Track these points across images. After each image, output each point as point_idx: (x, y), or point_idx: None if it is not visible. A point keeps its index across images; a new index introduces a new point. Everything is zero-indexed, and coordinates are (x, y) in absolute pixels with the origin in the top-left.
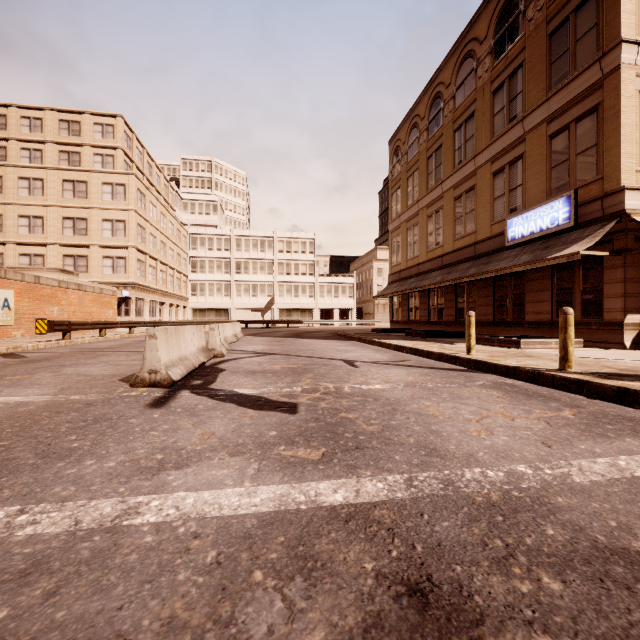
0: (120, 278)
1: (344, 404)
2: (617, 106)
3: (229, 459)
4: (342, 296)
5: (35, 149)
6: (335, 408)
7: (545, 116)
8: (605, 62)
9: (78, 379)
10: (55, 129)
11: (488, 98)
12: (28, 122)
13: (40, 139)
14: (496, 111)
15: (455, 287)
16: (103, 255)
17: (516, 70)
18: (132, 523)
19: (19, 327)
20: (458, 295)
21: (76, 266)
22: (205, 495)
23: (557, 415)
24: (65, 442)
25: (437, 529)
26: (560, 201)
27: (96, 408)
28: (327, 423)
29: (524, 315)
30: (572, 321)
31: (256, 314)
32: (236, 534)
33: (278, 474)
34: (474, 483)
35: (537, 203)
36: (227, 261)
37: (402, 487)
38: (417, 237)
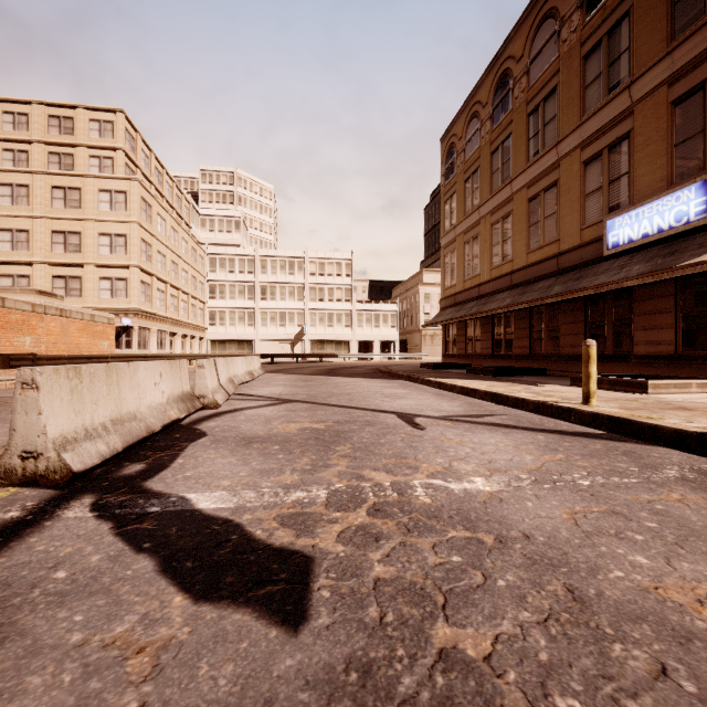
0: (120, 303)
1: (431, 564)
2: None
3: None
4: (383, 326)
5: (20, 150)
6: (412, 588)
7: (665, 76)
8: None
9: None
10: (43, 126)
11: (577, 65)
12: (11, 118)
13: (25, 138)
14: (589, 81)
15: (529, 312)
16: (100, 276)
17: (619, 22)
18: None
19: None
20: (533, 322)
21: (68, 289)
22: None
23: None
24: None
25: None
26: (691, 189)
27: None
28: None
29: (631, 346)
30: None
31: (284, 347)
32: None
33: None
34: None
35: (652, 195)
36: (251, 285)
37: None
38: (478, 251)
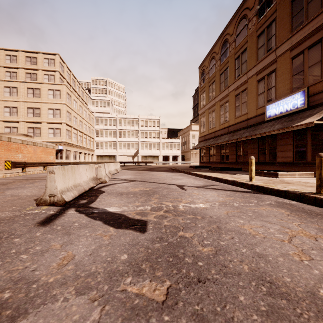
0: (57, 139)
1: (181, 222)
2: None
3: (73, 301)
4: (174, 149)
5: (13, 72)
6: (174, 226)
7: (289, 47)
8: None
9: (8, 199)
10: (23, 61)
11: (255, 40)
12: (9, 57)
13: (16, 66)
14: (259, 46)
15: (235, 143)
16: (48, 127)
17: (271, 23)
18: None
19: None
20: (237, 148)
21: (34, 133)
22: None
23: None
24: None
25: None
26: (298, 94)
27: None
28: (169, 244)
29: (276, 158)
30: None
31: (129, 158)
32: None
33: None
34: None
35: (284, 96)
36: (114, 131)
37: None
38: (214, 117)
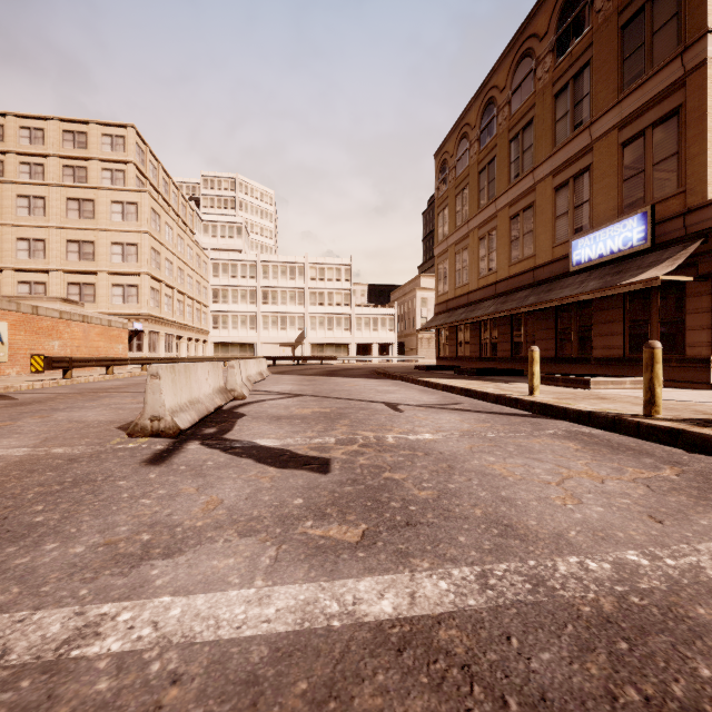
0: (131, 309)
1: (388, 460)
2: (702, 107)
3: (238, 541)
4: (382, 329)
5: (36, 163)
6: (377, 465)
7: (616, 121)
8: (688, 57)
9: (68, 426)
10: (58, 141)
11: (549, 102)
12: (28, 133)
13: (41, 152)
14: (558, 117)
15: (511, 318)
16: (112, 283)
17: (582, 69)
18: (84, 654)
19: (14, 364)
20: (514, 328)
21: (82, 295)
22: (198, 602)
23: (657, 475)
24: (27, 515)
25: (535, 666)
26: (634, 219)
27: (80, 465)
28: (367, 487)
29: (591, 350)
30: (660, 357)
31: (285, 349)
32: (235, 676)
33: (302, 566)
34: (573, 581)
35: (607, 221)
36: (253, 290)
37: (474, 588)
38: (467, 262)
